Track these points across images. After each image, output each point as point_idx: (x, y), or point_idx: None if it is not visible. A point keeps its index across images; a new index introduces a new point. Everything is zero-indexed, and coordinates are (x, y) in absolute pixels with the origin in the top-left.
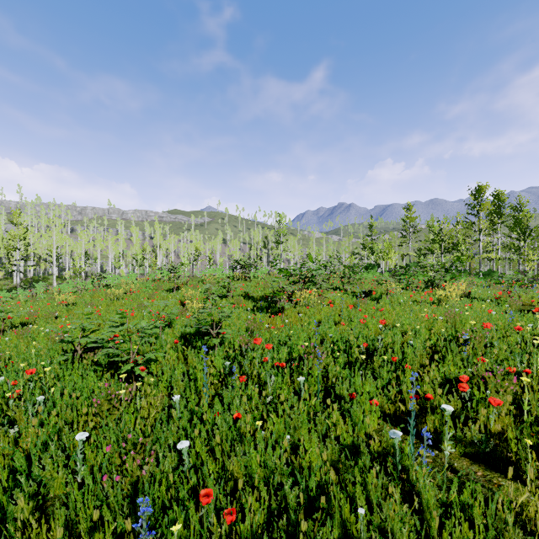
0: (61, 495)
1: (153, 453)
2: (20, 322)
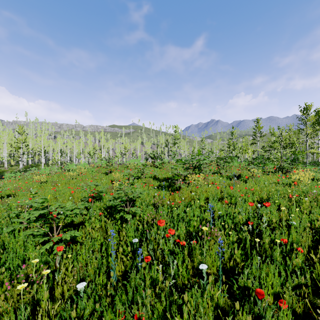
0: None
1: None
2: (8, 194)
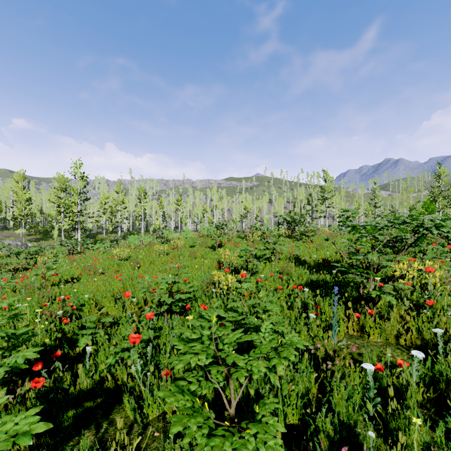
0: None
1: None
2: (71, 276)
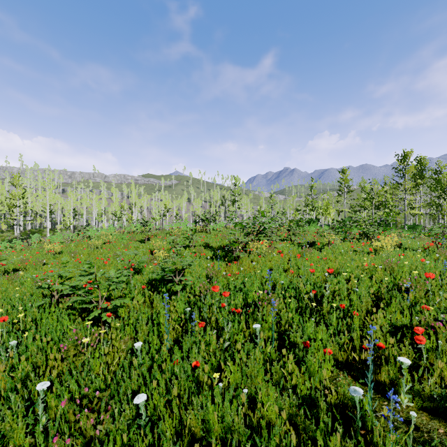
0: (20, 446)
1: (110, 407)
2: (13, 268)
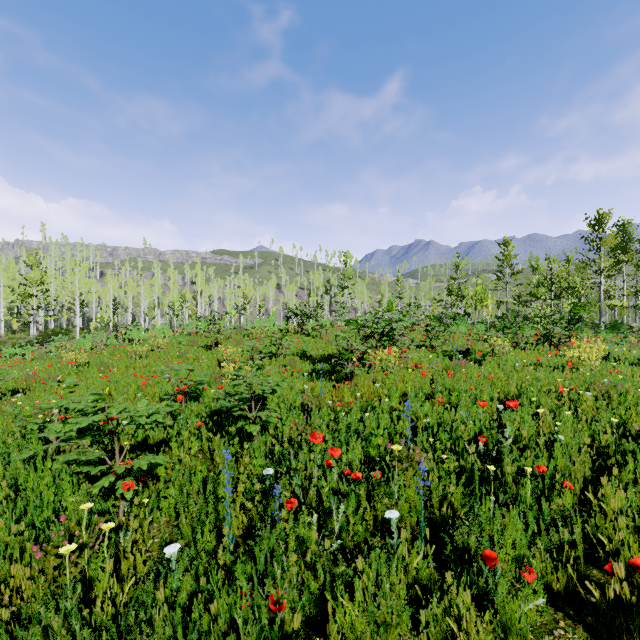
0: None
1: None
2: (12, 388)
